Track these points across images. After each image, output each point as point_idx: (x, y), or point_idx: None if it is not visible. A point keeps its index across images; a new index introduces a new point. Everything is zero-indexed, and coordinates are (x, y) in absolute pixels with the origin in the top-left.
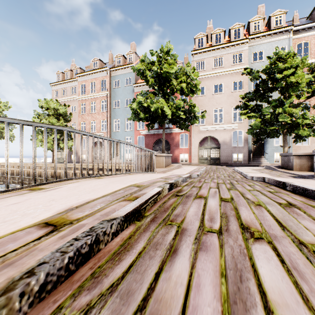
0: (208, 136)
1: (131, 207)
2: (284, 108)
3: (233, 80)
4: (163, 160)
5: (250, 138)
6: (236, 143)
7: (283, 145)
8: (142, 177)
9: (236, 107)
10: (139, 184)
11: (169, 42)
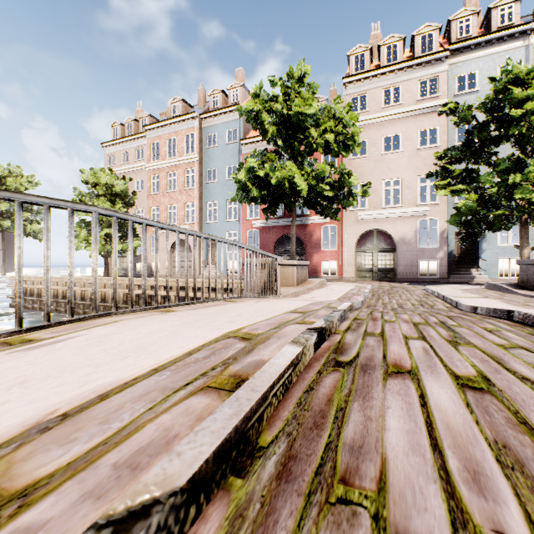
0: (374, 228)
1: (217, 434)
2: (524, 173)
3: (419, 127)
4: (293, 272)
5: (452, 232)
6: (423, 242)
7: (520, 244)
8: (254, 309)
9: (427, 175)
10: (246, 332)
11: (303, 60)
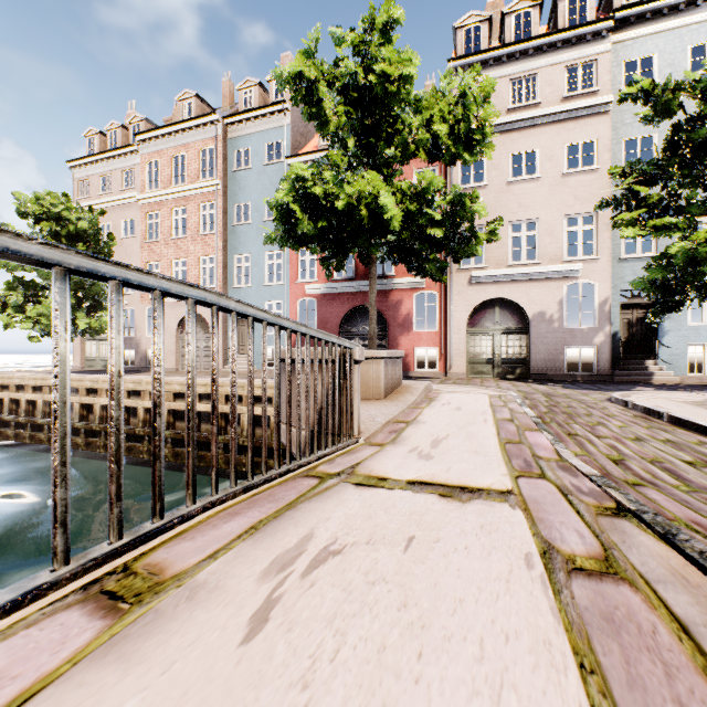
0: (496, 297)
1: None
2: None
3: (566, 140)
4: (379, 372)
5: (617, 304)
6: None
7: None
8: None
9: (598, 204)
10: None
11: None
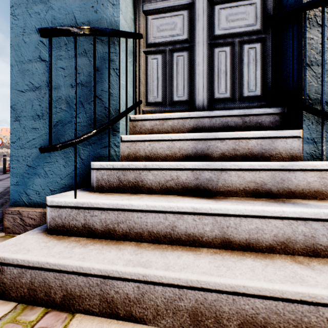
0: None
1: None
2: None
3: None
4: None
5: None
6: None
7: None
8: None
9: None
10: None
11: None
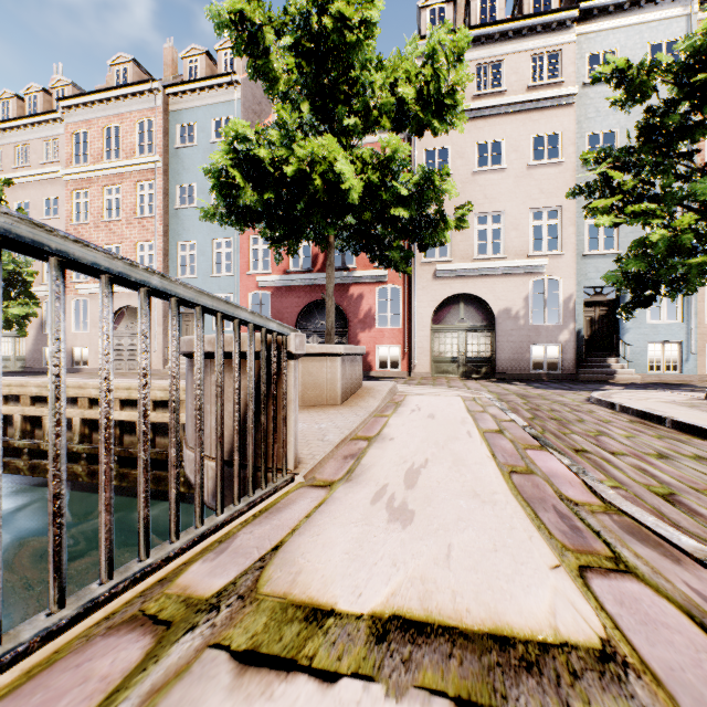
0: (461, 293)
1: None
2: None
3: (532, 130)
4: (335, 371)
5: (581, 301)
6: None
7: None
8: None
9: (572, 191)
10: None
11: None
